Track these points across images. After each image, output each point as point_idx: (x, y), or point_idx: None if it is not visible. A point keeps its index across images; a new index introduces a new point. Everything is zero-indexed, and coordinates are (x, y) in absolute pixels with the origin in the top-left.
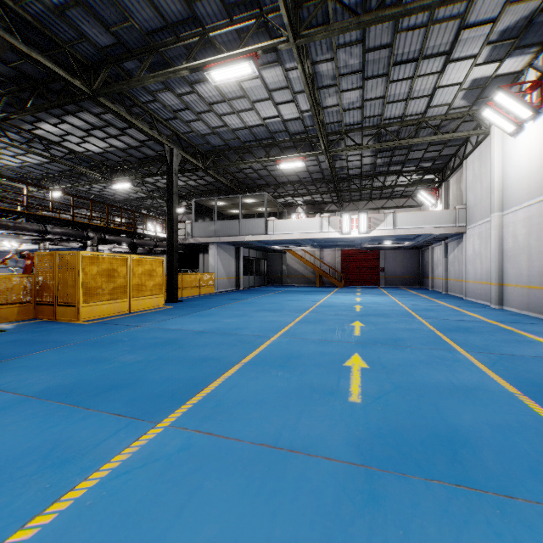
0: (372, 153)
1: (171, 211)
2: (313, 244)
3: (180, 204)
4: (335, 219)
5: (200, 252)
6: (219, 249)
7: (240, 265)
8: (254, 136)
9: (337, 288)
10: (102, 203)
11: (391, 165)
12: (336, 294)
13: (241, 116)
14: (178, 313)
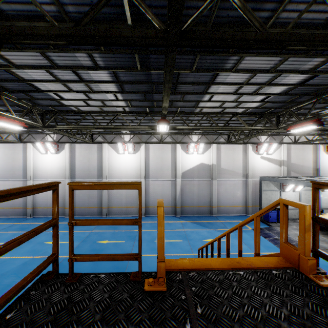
0: None
1: None
2: None
3: None
4: None
5: None
6: None
7: None
8: None
9: None
10: None
11: None
12: None
13: None
14: None
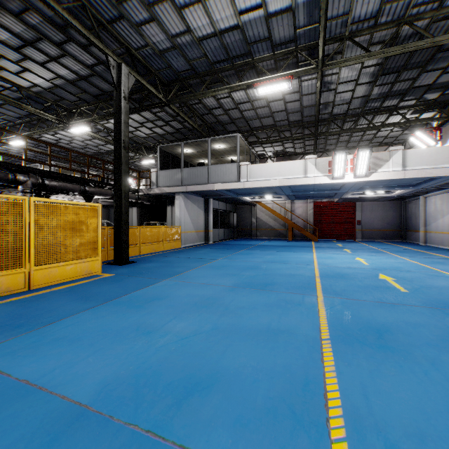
0: (370, 79)
1: (119, 146)
2: (289, 194)
3: (149, 156)
4: (323, 160)
5: (168, 204)
6: (186, 200)
7: (209, 218)
8: (226, 50)
9: (311, 241)
10: (42, 141)
11: (387, 97)
12: (322, 251)
13: (209, 10)
14: (103, 293)
